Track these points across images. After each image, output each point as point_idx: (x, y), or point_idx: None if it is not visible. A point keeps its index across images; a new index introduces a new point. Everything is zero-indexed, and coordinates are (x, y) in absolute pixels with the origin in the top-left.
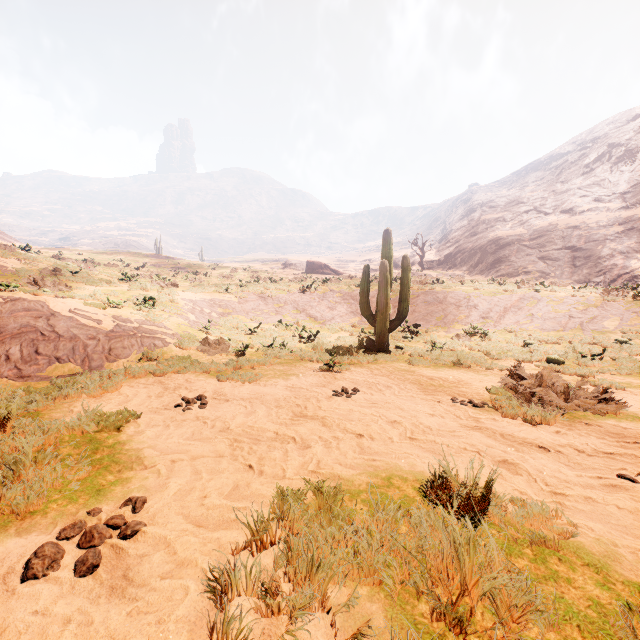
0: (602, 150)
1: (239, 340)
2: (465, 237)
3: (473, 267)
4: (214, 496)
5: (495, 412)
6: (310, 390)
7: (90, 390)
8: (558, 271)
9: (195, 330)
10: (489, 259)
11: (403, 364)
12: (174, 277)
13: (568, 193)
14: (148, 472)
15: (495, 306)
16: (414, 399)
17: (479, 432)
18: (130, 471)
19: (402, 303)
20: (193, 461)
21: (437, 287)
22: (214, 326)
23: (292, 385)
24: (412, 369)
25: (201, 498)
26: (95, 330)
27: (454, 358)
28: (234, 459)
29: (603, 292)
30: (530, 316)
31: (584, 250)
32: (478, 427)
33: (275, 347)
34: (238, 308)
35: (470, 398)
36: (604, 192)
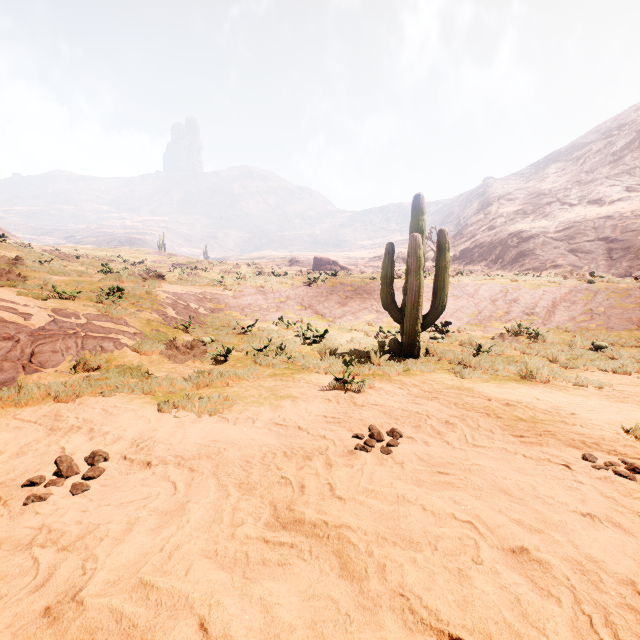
0: (631, 137)
1: (226, 341)
2: (482, 231)
3: (493, 262)
4: None
5: None
6: (313, 433)
7: None
8: (592, 264)
9: (170, 328)
10: (511, 253)
11: (448, 376)
12: (170, 272)
13: (594, 183)
14: None
15: (541, 300)
16: (512, 458)
17: None
18: None
19: (438, 292)
20: None
21: (465, 279)
22: (199, 324)
23: (282, 421)
24: (466, 385)
25: None
26: (16, 327)
27: (514, 367)
28: None
29: None
30: (588, 312)
31: (621, 241)
32: None
33: (270, 351)
34: (232, 303)
35: (616, 454)
36: (635, 181)
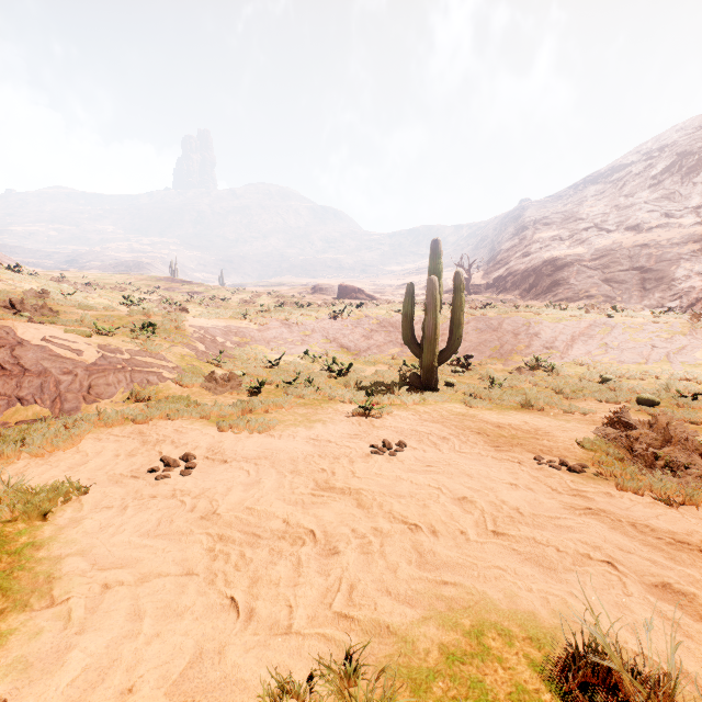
0: (671, 160)
1: (256, 375)
2: (516, 258)
3: (526, 291)
4: (145, 692)
5: (604, 481)
6: (340, 444)
7: (30, 448)
8: (625, 295)
9: (203, 362)
10: (545, 282)
11: (458, 405)
12: (188, 302)
13: (633, 208)
14: (49, 616)
15: (560, 334)
16: (483, 458)
17: (596, 520)
18: (19, 613)
19: (454, 329)
20: (139, 586)
21: (490, 312)
22: (227, 358)
23: (316, 437)
24: (470, 412)
25: (121, 694)
26: (72, 363)
27: (520, 397)
28: (209, 581)
29: (691, 317)
30: (604, 346)
31: (655, 271)
32: (592, 510)
33: (298, 383)
34: (257, 337)
35: (559, 456)
36: (674, 206)
